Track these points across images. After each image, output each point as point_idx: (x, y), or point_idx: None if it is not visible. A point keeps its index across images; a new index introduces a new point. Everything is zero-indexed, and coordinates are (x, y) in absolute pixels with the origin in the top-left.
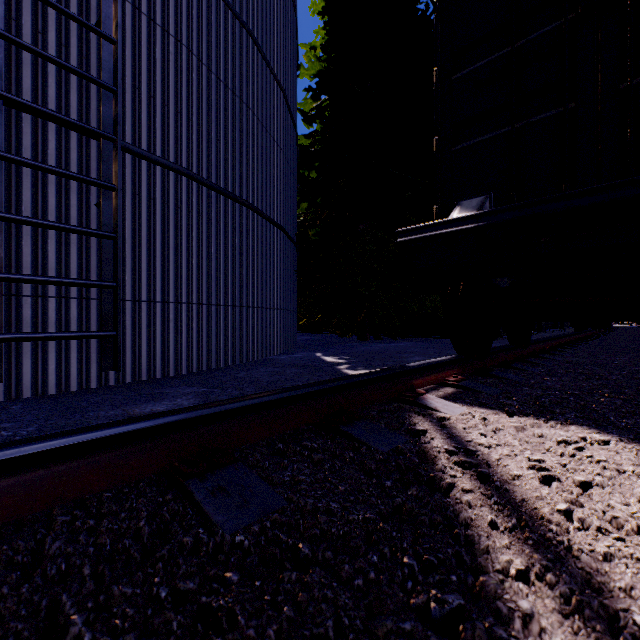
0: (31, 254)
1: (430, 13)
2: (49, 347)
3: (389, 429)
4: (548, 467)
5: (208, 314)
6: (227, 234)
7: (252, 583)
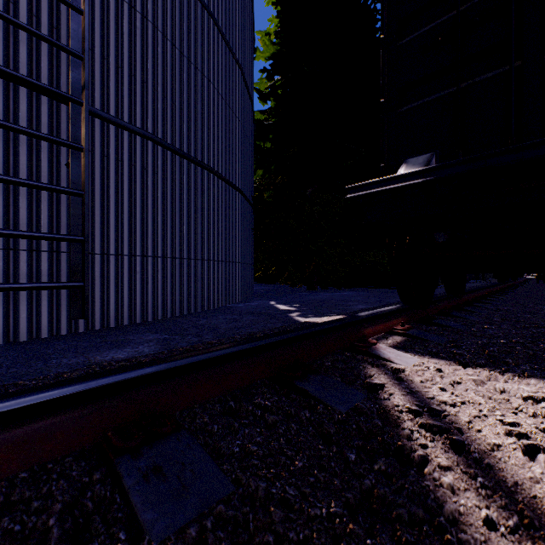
0: (3, 210)
1: (370, 2)
2: (20, 297)
3: (345, 383)
4: (528, 433)
5: (172, 266)
6: (190, 194)
7: None
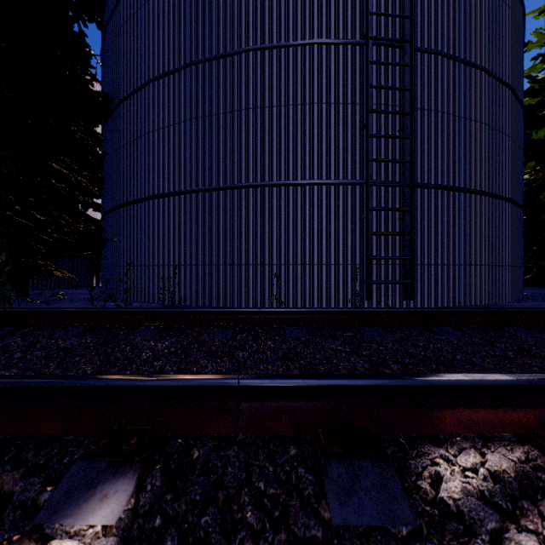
0: (375, 246)
1: None
2: (381, 287)
3: None
4: None
5: (453, 271)
6: (465, 217)
7: (538, 342)
